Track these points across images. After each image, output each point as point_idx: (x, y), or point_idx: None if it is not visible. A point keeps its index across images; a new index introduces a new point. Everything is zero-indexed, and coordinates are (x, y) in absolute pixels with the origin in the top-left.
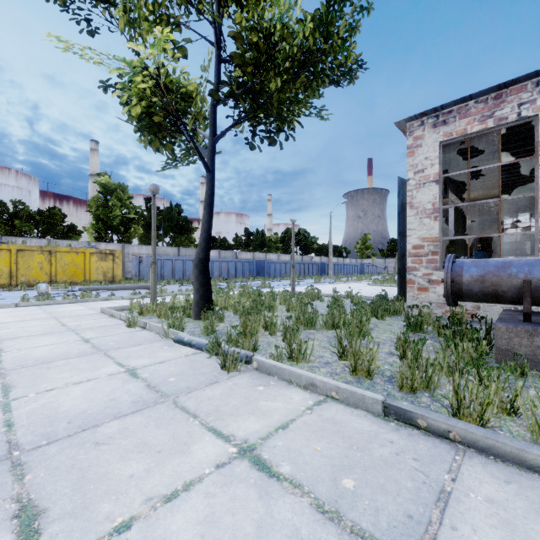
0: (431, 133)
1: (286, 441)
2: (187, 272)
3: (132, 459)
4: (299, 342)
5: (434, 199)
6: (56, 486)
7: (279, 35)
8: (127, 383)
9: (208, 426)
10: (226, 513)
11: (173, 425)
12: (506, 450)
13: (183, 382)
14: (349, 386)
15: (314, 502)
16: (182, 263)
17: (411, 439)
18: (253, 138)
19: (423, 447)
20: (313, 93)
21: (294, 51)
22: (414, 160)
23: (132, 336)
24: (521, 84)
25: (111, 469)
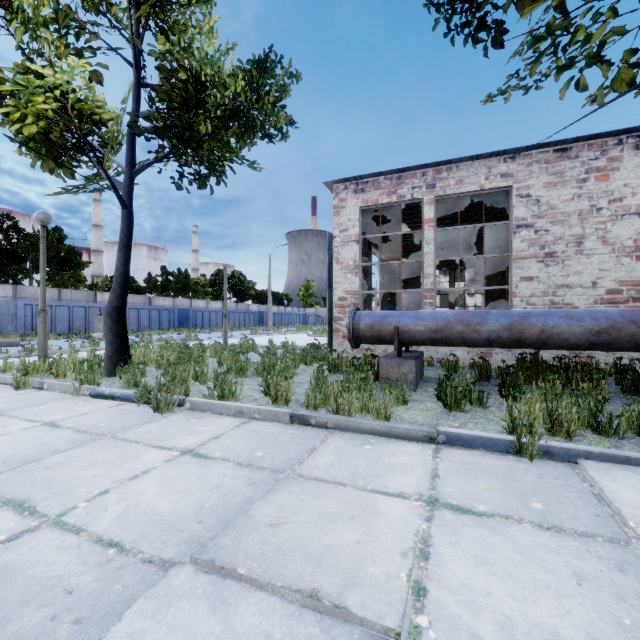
0: (353, 198)
1: (218, 444)
2: (76, 322)
3: (89, 469)
4: (229, 384)
5: (355, 257)
6: (27, 490)
7: (210, 78)
8: (52, 432)
9: (152, 445)
10: (177, 476)
11: (119, 449)
12: (354, 425)
13: (116, 425)
14: (268, 408)
15: (236, 463)
16: (68, 311)
17: (305, 431)
18: (181, 179)
19: (311, 434)
20: (245, 145)
21: (225, 101)
22: (340, 220)
23: (27, 397)
24: (413, 172)
25: (74, 476)
